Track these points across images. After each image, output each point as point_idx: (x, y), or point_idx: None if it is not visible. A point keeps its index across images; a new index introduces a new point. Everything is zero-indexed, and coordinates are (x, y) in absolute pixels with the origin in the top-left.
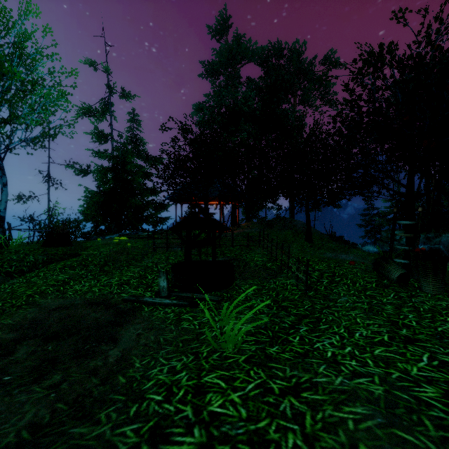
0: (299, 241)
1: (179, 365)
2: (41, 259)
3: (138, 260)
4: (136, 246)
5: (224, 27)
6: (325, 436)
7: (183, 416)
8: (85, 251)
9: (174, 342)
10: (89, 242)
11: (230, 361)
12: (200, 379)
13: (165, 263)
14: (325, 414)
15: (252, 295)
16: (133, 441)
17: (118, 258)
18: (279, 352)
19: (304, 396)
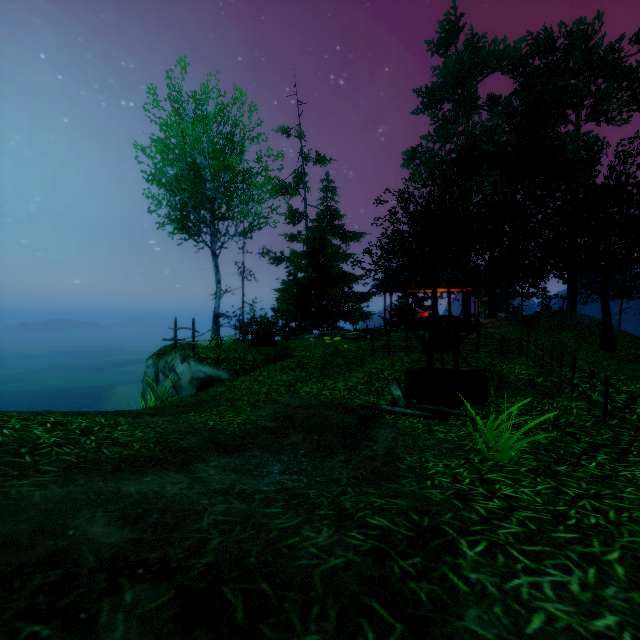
0: (588, 349)
1: (453, 464)
2: (259, 359)
3: (358, 365)
4: (348, 348)
5: (451, 34)
6: (632, 524)
7: (478, 492)
8: (296, 352)
9: (435, 448)
10: (290, 342)
11: (509, 469)
12: (481, 475)
13: (392, 370)
14: (632, 515)
15: (519, 416)
16: (442, 497)
17: (335, 361)
18: (569, 471)
19: (605, 502)
